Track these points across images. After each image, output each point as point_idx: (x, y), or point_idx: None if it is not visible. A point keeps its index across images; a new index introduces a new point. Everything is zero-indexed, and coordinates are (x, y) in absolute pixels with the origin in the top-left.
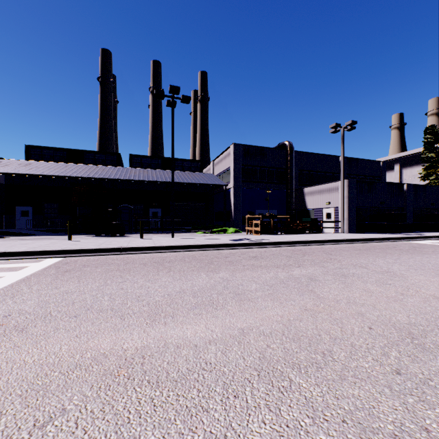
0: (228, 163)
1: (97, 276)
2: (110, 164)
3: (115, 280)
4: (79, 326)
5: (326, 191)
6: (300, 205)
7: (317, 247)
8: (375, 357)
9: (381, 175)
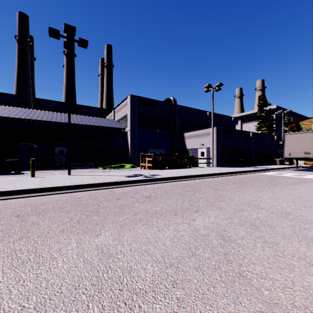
0: (126, 111)
1: None
2: (15, 106)
3: None
4: None
5: (201, 135)
6: (182, 146)
7: (201, 181)
8: None
9: (233, 126)
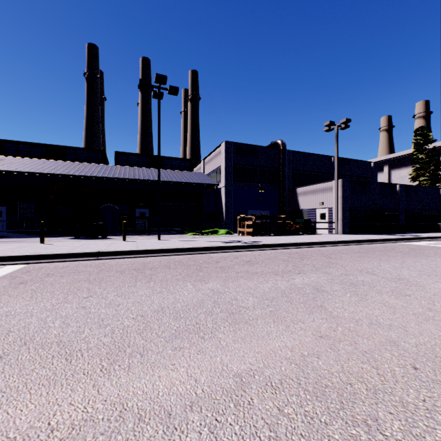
0: (219, 162)
1: (58, 289)
2: (93, 162)
3: (79, 294)
4: None
5: (320, 191)
6: (293, 205)
7: (314, 250)
8: None
9: (372, 176)
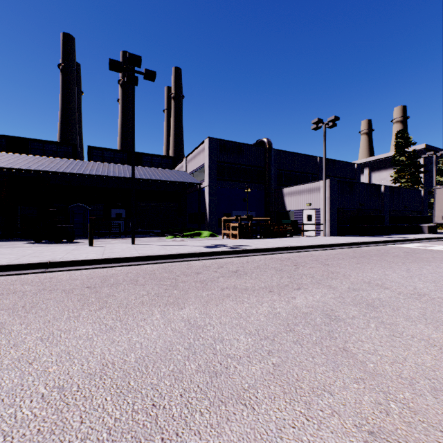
0: (203, 159)
1: None
2: (63, 157)
3: None
4: None
5: (307, 191)
6: (279, 206)
7: (306, 255)
8: None
9: (356, 177)
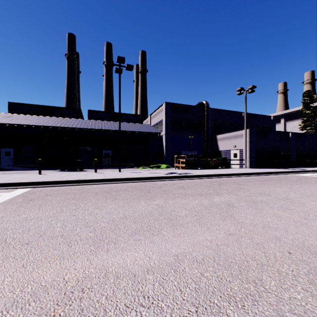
0: (161, 117)
1: (55, 204)
2: (73, 117)
3: (70, 207)
4: (28, 254)
5: (233, 137)
6: (214, 148)
7: (228, 179)
8: (304, 286)
9: (272, 126)
